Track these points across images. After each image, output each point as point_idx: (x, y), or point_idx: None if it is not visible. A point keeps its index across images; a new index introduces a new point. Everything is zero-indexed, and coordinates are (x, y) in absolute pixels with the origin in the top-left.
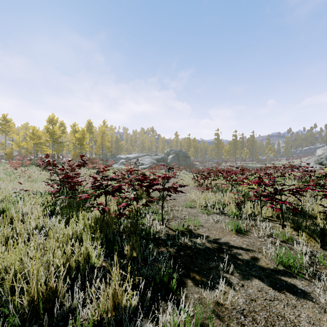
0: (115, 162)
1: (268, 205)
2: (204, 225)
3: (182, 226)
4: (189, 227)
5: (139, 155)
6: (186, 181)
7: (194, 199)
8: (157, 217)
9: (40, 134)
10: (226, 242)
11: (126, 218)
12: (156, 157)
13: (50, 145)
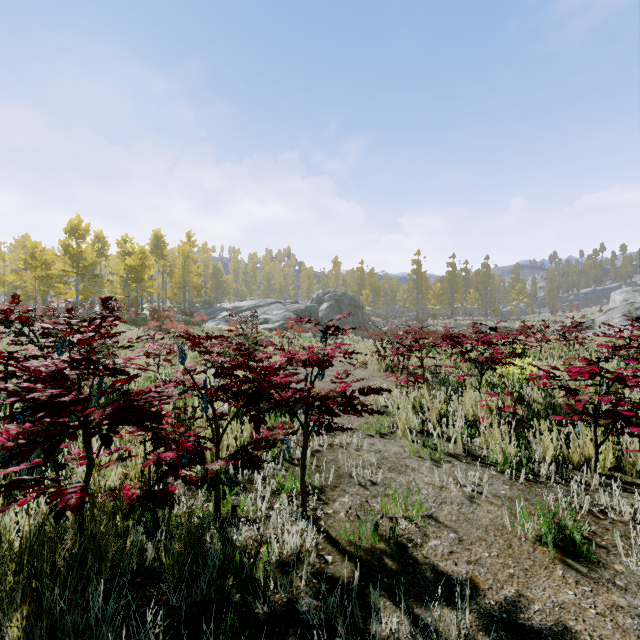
0: (210, 317)
1: (600, 432)
2: (439, 512)
3: (372, 532)
4: (394, 525)
5: (261, 303)
6: (359, 357)
7: (388, 409)
8: (286, 486)
9: (48, 258)
10: (556, 625)
11: (190, 487)
12: (294, 306)
13: (72, 281)
